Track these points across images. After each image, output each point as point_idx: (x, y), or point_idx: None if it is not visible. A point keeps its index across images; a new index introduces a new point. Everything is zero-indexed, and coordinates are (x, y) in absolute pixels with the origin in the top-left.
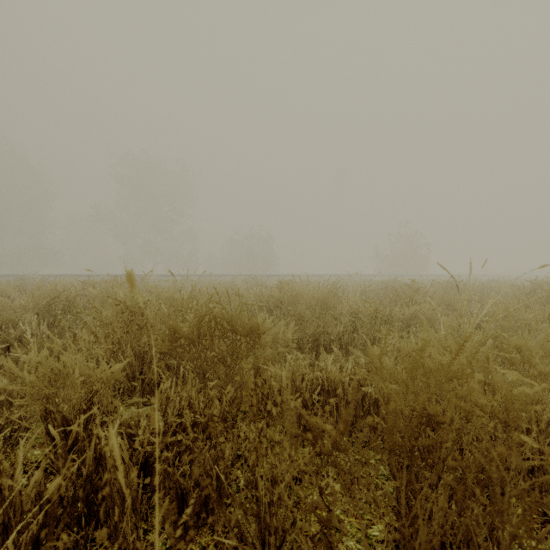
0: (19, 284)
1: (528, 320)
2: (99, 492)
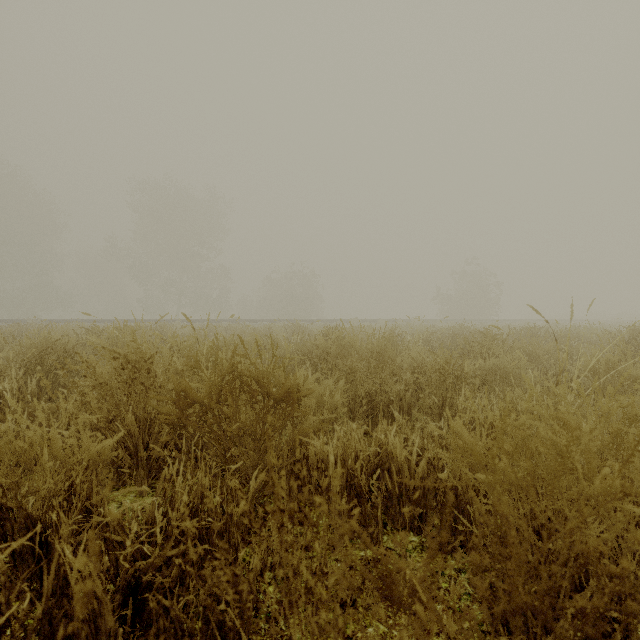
0: (13, 331)
1: (639, 376)
2: (64, 634)
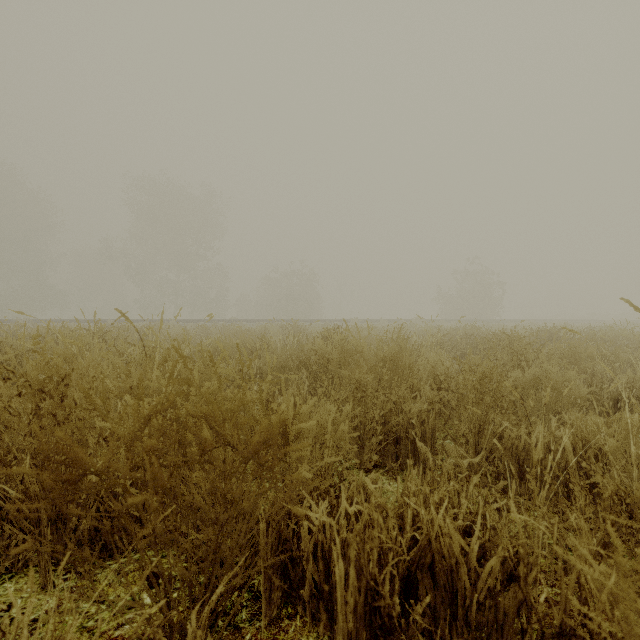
0: None
1: None
2: None
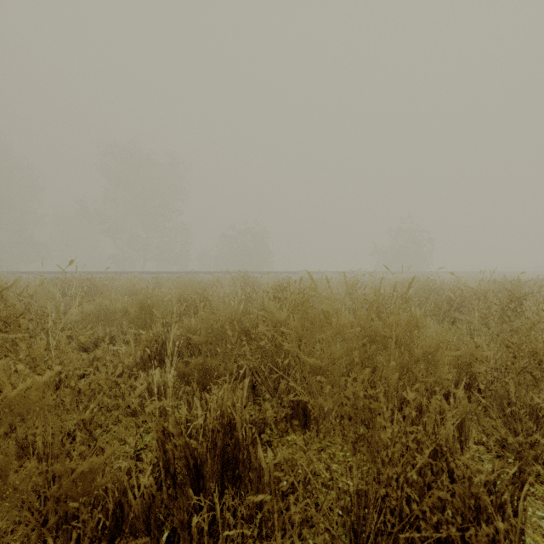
0: None
1: None
2: None
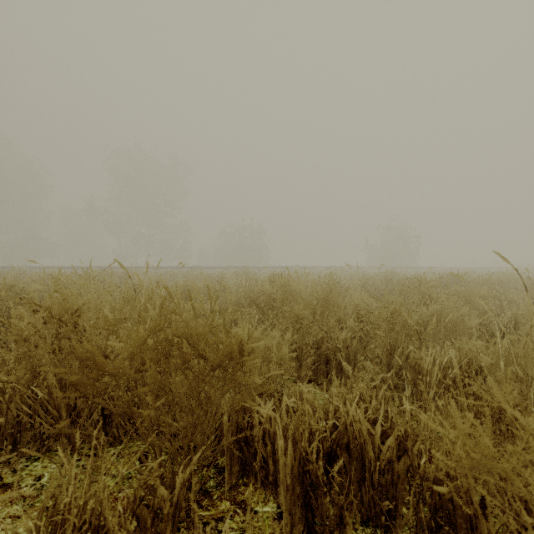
0: None
1: None
2: None
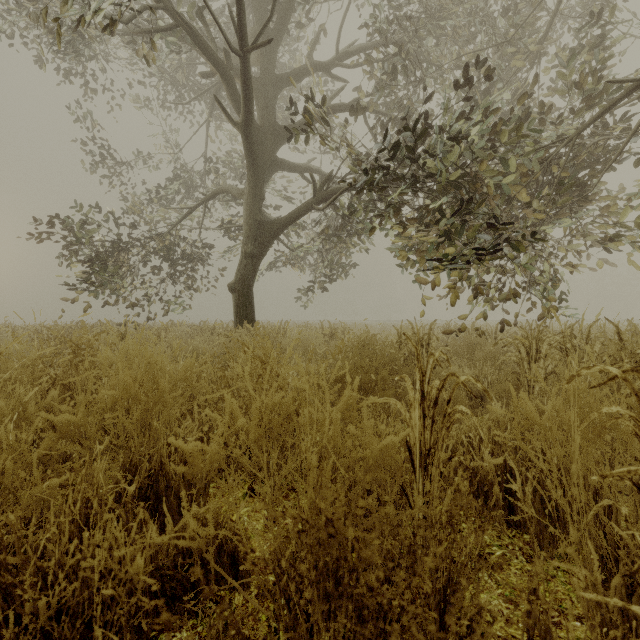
0: None
1: None
2: None
